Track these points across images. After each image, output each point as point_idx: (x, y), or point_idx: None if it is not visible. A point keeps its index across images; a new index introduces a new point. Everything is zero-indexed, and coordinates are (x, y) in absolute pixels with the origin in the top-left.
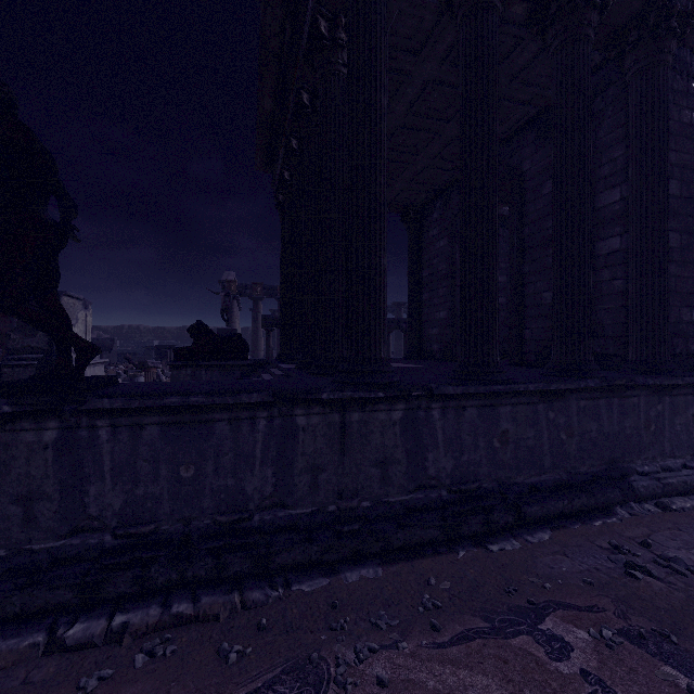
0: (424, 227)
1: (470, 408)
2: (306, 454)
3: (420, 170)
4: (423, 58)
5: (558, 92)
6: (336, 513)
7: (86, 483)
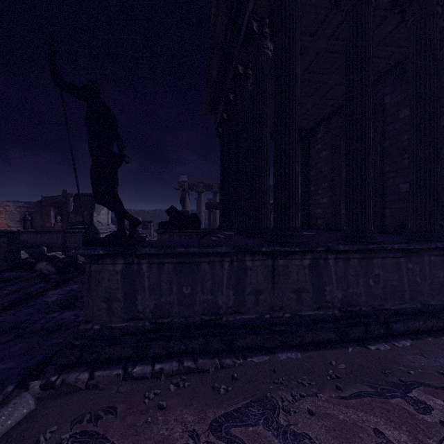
0: (311, 143)
1: (353, 259)
2: (252, 283)
3: (310, 107)
4: (317, 37)
5: (414, 51)
6: (270, 319)
7: (136, 293)
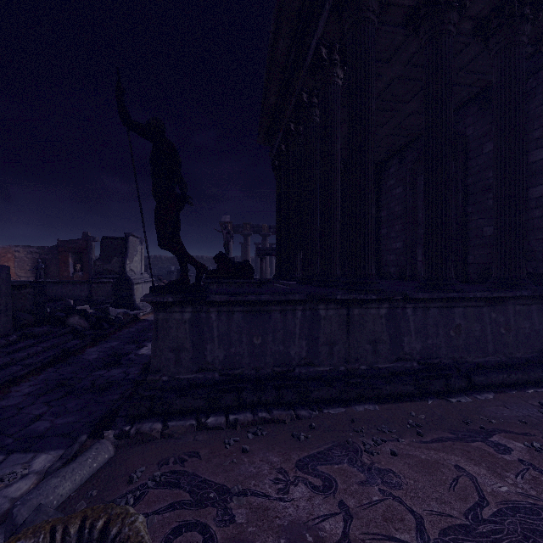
0: (383, 178)
1: (432, 308)
2: (325, 334)
3: (382, 138)
4: (392, 63)
5: (498, 83)
6: (345, 371)
7: (205, 343)
